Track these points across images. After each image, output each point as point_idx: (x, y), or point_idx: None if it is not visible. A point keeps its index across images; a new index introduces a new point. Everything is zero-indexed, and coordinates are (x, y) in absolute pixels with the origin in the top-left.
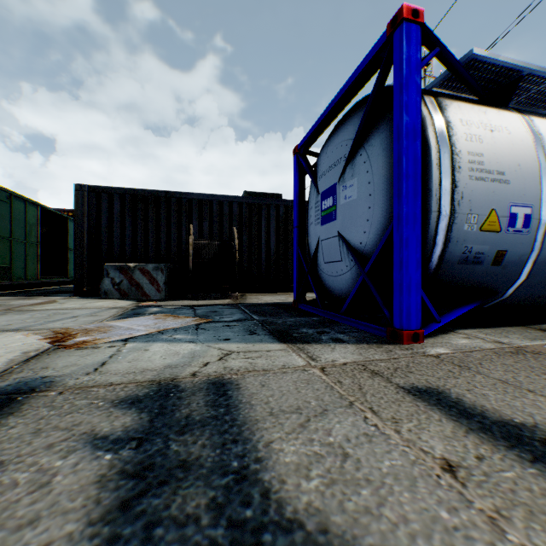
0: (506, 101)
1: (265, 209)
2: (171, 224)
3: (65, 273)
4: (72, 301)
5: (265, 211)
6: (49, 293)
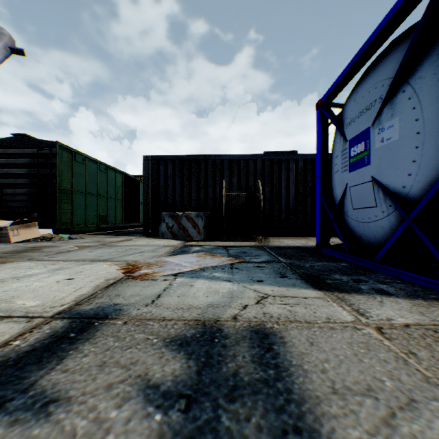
0: None
1: (285, 163)
2: (208, 181)
3: (138, 219)
4: (141, 240)
5: (285, 165)
6: (128, 233)
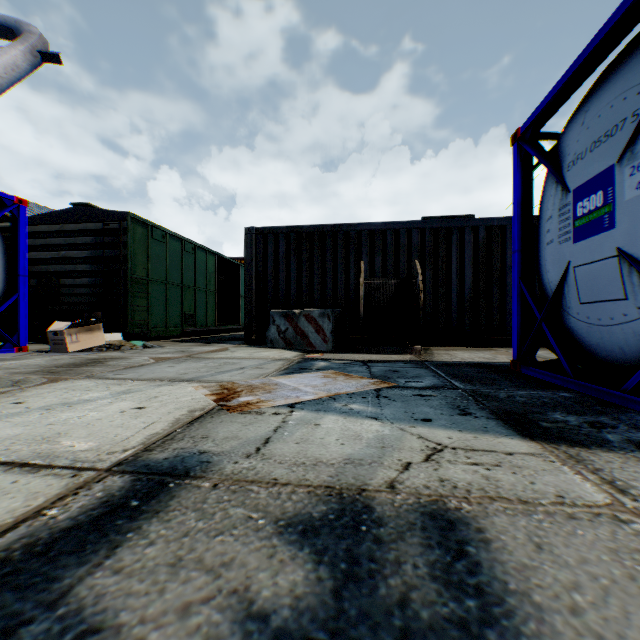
0: None
1: (457, 234)
2: (338, 263)
3: (237, 320)
4: (241, 350)
5: (457, 236)
6: (223, 340)
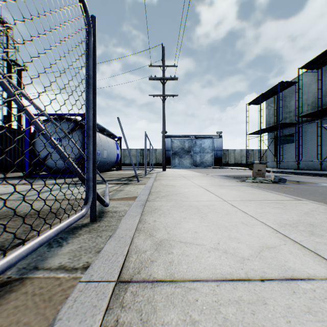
0: None
1: None
2: None
3: None
4: None
5: None
6: None
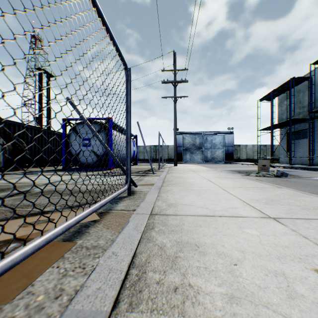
0: (115, 129)
1: (13, 126)
2: None
3: None
4: None
5: (13, 127)
6: None
